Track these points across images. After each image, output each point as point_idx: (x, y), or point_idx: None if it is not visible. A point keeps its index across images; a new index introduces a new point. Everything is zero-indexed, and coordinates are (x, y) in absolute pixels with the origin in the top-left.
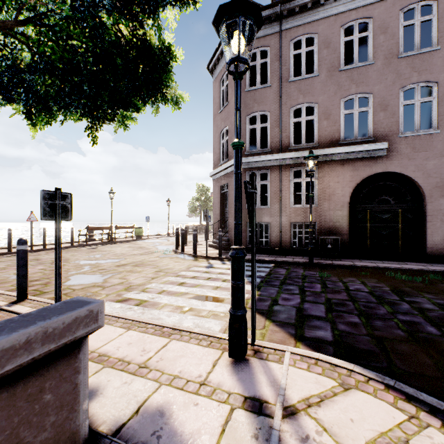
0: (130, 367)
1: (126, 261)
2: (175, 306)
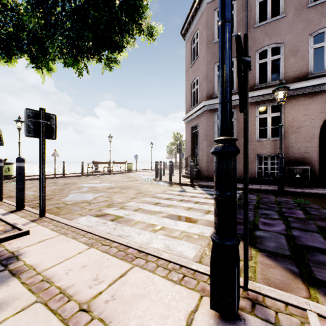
0: (67, 307)
1: (116, 185)
2: (147, 223)
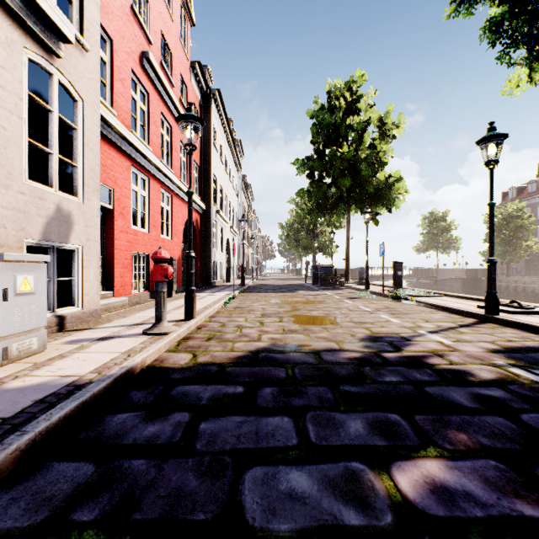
0: None
1: None
2: None
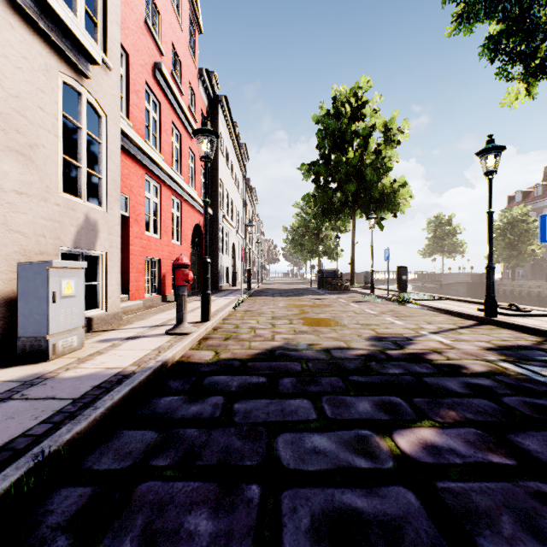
0: None
1: None
2: None
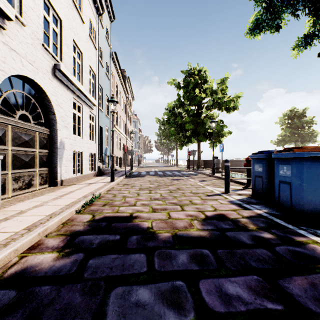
0: None
1: None
2: None
